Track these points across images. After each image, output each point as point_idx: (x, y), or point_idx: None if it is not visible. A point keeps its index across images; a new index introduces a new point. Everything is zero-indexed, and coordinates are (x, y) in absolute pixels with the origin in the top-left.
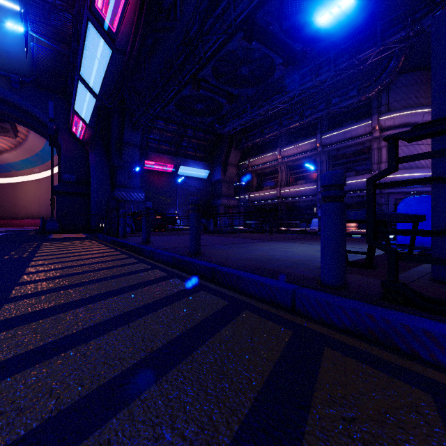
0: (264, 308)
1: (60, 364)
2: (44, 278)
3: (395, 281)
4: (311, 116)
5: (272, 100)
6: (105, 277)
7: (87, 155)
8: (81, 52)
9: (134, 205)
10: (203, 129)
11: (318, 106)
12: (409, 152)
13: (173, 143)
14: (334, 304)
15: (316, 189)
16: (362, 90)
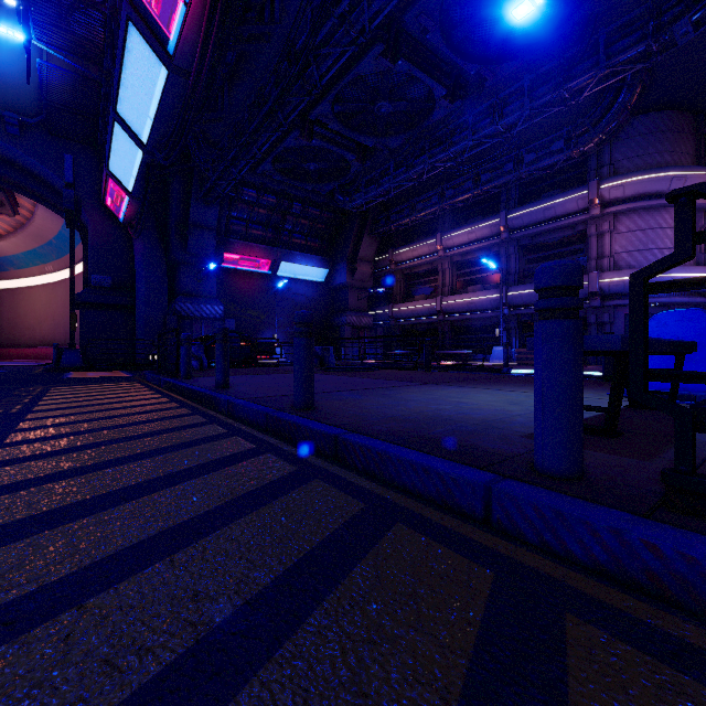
0: (432, 517)
1: (8, 668)
2: (36, 454)
3: (692, 473)
4: (491, 183)
5: (428, 155)
6: (144, 452)
7: (130, 244)
8: (117, 74)
9: (207, 324)
10: (317, 203)
11: (503, 167)
12: (648, 241)
13: (269, 225)
14: (571, 516)
15: (498, 299)
16: (572, 140)
